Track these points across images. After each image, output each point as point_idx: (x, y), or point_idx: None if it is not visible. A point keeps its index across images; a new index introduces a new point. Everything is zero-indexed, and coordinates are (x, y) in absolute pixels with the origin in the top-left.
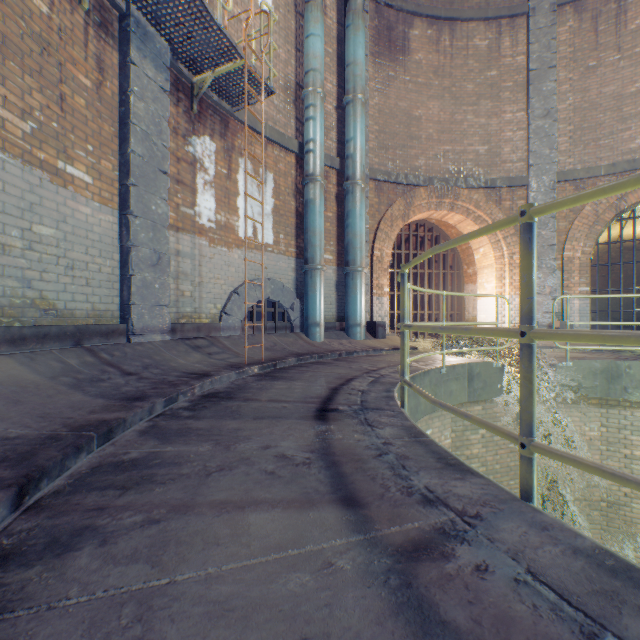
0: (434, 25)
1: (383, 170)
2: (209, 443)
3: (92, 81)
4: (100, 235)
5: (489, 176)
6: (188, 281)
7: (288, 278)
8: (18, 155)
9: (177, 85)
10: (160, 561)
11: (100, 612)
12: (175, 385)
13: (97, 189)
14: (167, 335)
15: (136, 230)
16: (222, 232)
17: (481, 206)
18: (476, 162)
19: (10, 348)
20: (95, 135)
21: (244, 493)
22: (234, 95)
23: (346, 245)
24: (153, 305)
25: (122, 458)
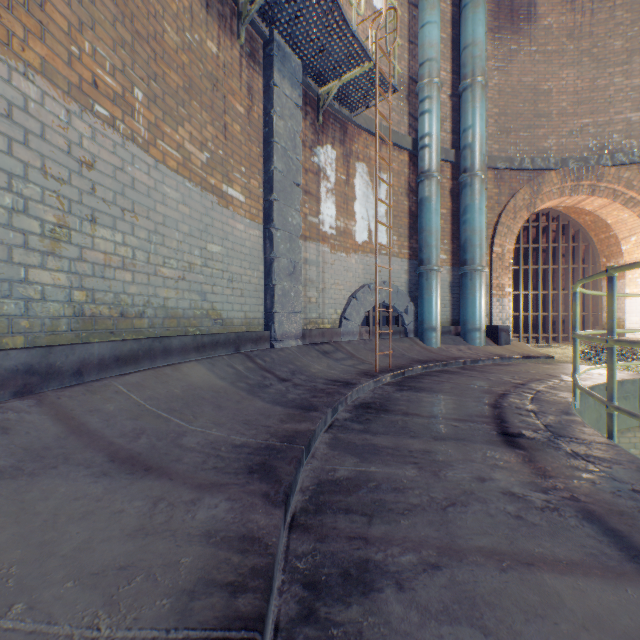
0: None
1: (503, 157)
2: (410, 466)
3: (244, 108)
4: (250, 249)
5: None
6: (313, 288)
7: (401, 281)
8: (198, 183)
9: (305, 99)
10: (486, 628)
11: None
12: (330, 394)
13: (247, 207)
14: (299, 341)
15: (277, 242)
16: (341, 238)
17: (634, 185)
18: (626, 133)
19: (196, 354)
20: (246, 157)
21: (509, 542)
22: (355, 100)
23: (463, 243)
24: (289, 312)
25: (335, 475)
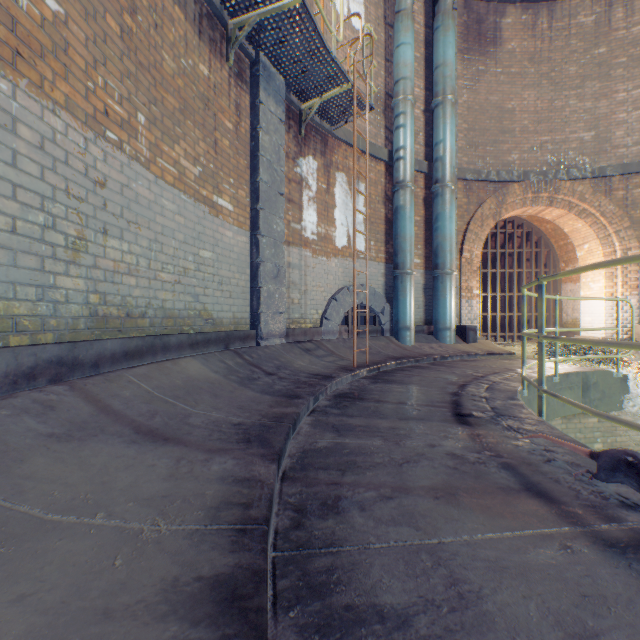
0: (529, 9)
1: (472, 169)
2: (377, 438)
3: (233, 124)
4: (237, 254)
5: (596, 164)
6: (296, 290)
7: (378, 283)
8: (192, 195)
9: (288, 114)
10: (418, 527)
11: (404, 555)
12: (312, 385)
13: (236, 215)
14: (283, 339)
15: (263, 248)
16: (322, 243)
17: (586, 198)
18: (580, 150)
19: (190, 351)
20: (234, 169)
21: (444, 483)
22: (335, 115)
23: (435, 248)
24: (274, 313)
25: (316, 446)
